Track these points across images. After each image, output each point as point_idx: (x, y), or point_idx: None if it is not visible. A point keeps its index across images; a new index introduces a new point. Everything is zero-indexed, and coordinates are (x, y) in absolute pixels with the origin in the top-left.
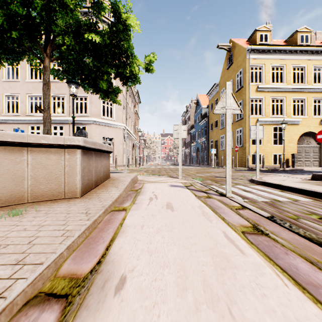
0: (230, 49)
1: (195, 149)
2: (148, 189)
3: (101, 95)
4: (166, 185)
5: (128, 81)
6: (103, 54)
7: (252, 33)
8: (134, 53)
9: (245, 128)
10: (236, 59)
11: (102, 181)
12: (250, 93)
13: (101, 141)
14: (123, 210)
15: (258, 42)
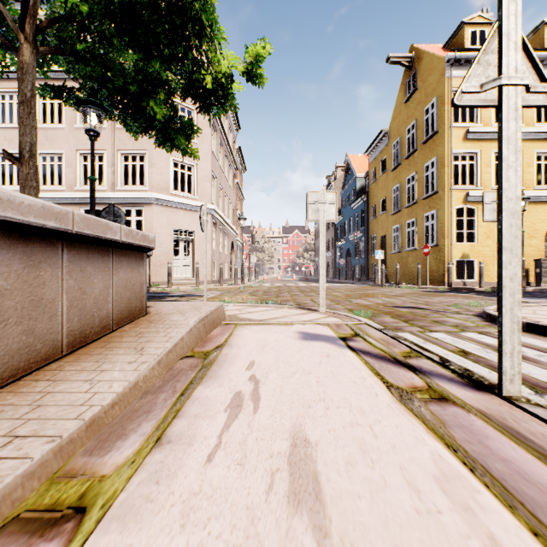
0: (411, 63)
1: (343, 252)
2: (241, 350)
3: (159, 138)
4: (290, 335)
5: (211, 104)
6: (149, 34)
7: (456, 30)
8: (215, 21)
9: (443, 210)
10: (424, 80)
11: (113, 327)
12: (453, 144)
13: (171, 236)
14: (63, 523)
15: (467, 45)
